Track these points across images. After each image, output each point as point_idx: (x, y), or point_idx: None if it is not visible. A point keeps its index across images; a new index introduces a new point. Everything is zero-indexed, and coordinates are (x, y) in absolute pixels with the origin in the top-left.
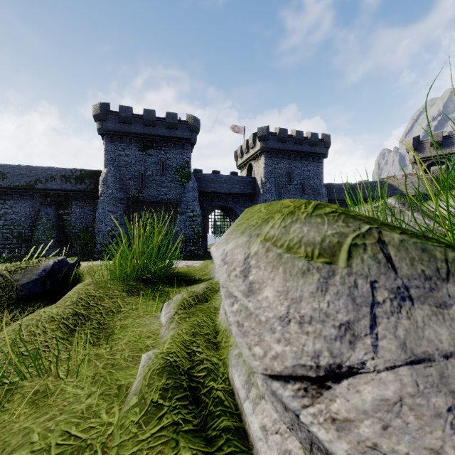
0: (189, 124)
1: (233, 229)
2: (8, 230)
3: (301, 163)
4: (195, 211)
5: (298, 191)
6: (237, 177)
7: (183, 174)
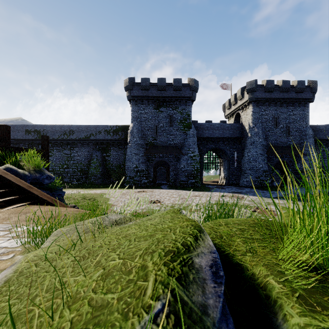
0: (190, 86)
1: None
2: (75, 167)
3: (287, 108)
4: (195, 152)
5: (284, 133)
6: (227, 124)
7: (186, 124)
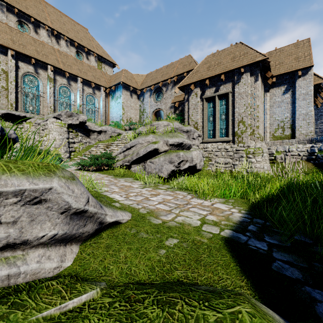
0: None
1: (30, 176)
2: None
3: None
4: None
5: None
6: None
7: None
